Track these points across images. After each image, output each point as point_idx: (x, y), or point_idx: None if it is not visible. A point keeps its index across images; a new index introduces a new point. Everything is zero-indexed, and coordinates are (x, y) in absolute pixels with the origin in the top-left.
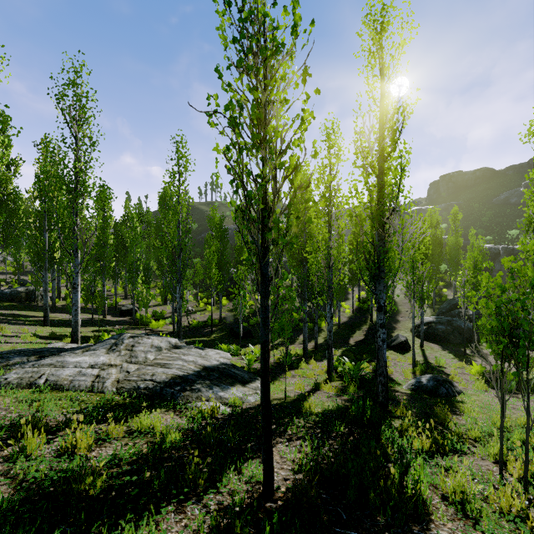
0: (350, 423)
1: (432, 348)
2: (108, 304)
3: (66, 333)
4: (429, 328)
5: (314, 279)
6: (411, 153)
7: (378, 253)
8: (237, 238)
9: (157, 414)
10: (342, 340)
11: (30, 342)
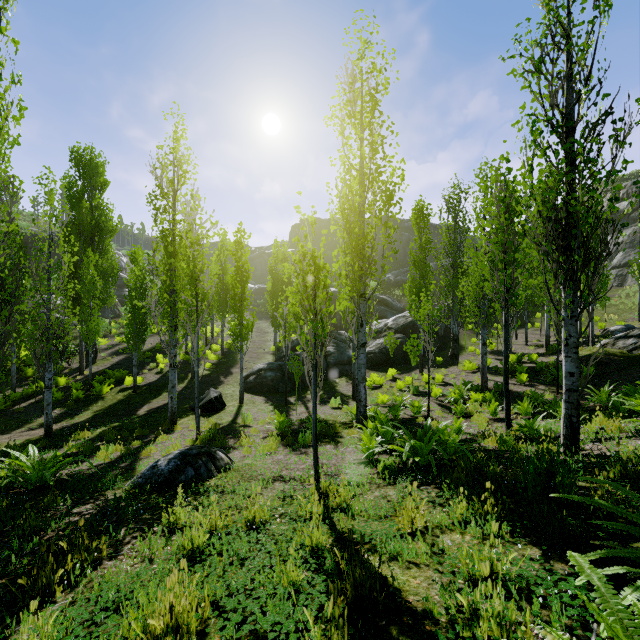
0: None
1: (255, 402)
2: None
3: None
4: (258, 377)
5: None
6: None
7: None
8: None
9: None
10: (127, 411)
11: None
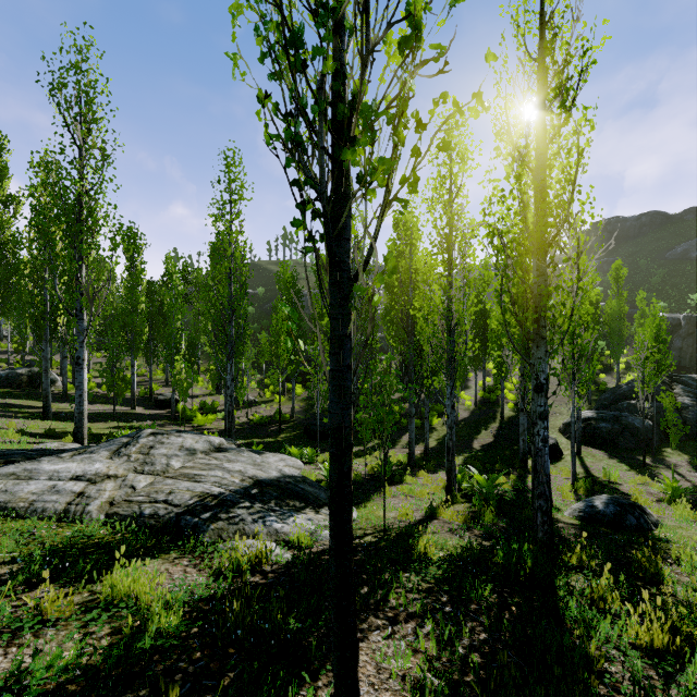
0: (496, 581)
1: (594, 455)
2: (140, 393)
3: (72, 429)
4: (587, 427)
5: (427, 348)
6: (594, 128)
7: (537, 295)
8: (315, 302)
9: (159, 563)
10: (462, 443)
11: (10, 441)
